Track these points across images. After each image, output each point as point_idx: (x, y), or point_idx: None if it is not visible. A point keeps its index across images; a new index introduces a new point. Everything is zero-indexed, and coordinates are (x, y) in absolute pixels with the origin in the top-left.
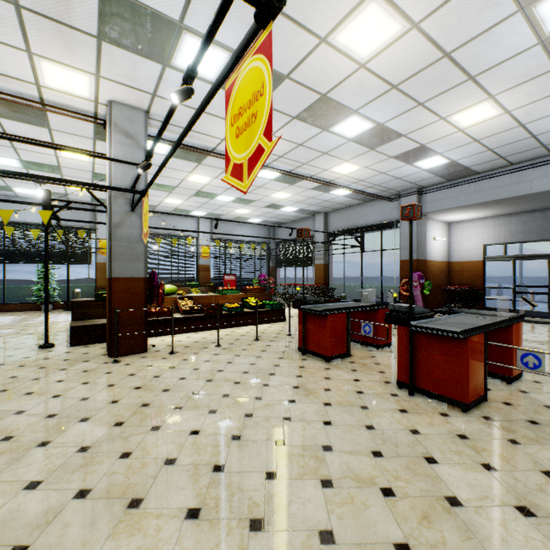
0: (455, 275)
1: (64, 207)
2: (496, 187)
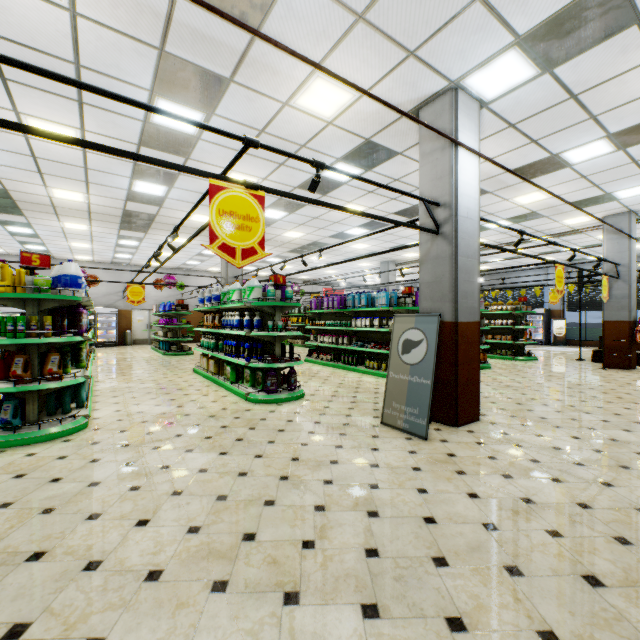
0: None
1: (580, 283)
2: None
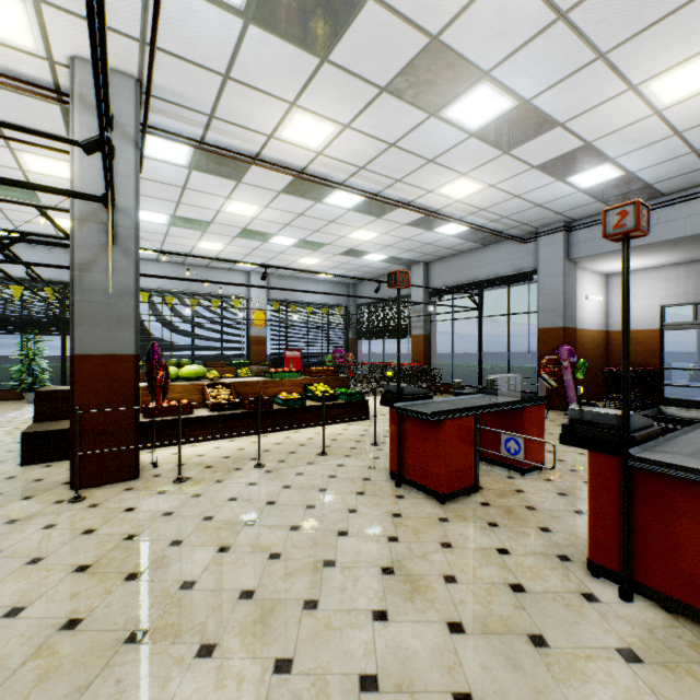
0: (617, 350)
1: None
2: (693, 215)
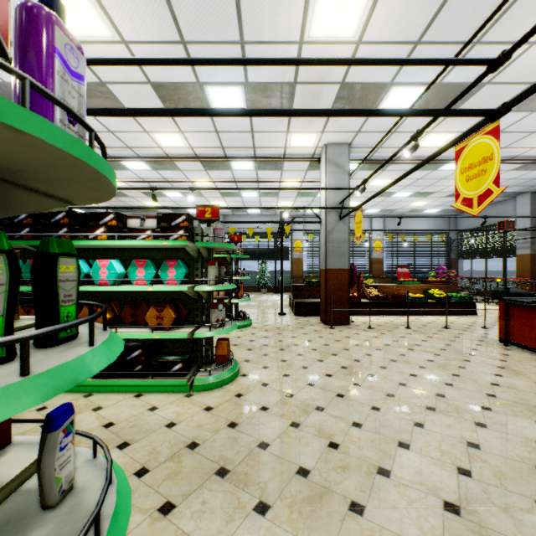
0: None
1: (297, 222)
2: None
